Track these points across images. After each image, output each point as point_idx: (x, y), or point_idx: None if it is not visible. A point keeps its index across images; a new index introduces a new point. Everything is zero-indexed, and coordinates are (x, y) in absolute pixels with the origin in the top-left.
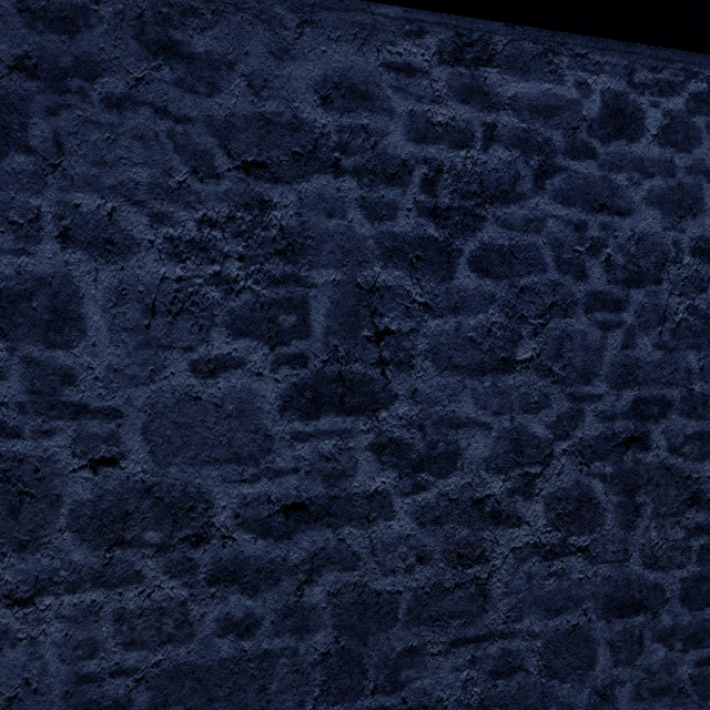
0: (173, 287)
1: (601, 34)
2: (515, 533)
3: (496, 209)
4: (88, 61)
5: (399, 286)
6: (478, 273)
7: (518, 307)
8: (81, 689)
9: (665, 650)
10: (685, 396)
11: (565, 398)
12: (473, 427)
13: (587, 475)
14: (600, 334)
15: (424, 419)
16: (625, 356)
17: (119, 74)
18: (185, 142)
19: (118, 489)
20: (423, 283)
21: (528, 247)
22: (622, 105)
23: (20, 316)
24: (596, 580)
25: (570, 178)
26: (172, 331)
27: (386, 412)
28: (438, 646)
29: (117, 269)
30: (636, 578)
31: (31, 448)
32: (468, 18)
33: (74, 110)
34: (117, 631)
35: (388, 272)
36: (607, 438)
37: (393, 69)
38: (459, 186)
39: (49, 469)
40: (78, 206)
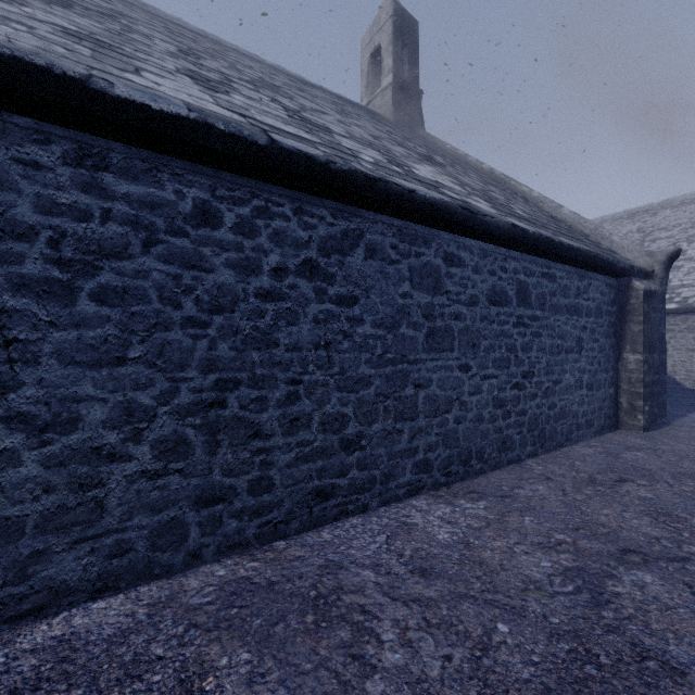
0: None
1: (197, 163)
2: (127, 465)
3: (112, 263)
4: None
5: (27, 310)
6: (97, 303)
7: (130, 325)
8: None
9: (237, 522)
10: (251, 377)
11: (166, 381)
12: (93, 401)
13: (183, 426)
14: (192, 342)
15: (50, 398)
16: (210, 355)
17: None
18: None
19: None
20: (49, 308)
21: (138, 288)
22: (208, 208)
23: None
24: (189, 488)
25: (170, 247)
26: None
27: (15, 394)
28: (63, 546)
29: None
30: (218, 483)
31: None
32: (93, 136)
33: None
34: None
35: (17, 300)
36: (197, 403)
37: (21, 163)
38: (81, 246)
39: None
40: None
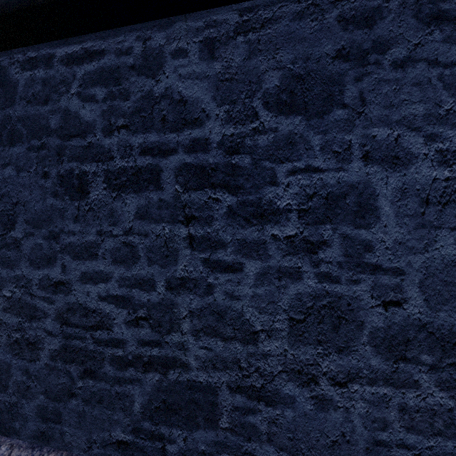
0: (442, 185)
1: None
2: None
3: None
4: (380, 41)
5: None
6: None
7: None
8: (376, 449)
9: None
10: None
11: None
12: None
13: None
14: None
15: None
16: None
17: (402, 45)
18: (451, 80)
19: (401, 323)
20: None
21: None
22: None
23: (339, 209)
24: None
25: None
26: (441, 216)
27: None
28: None
29: (400, 175)
30: None
31: (345, 290)
32: None
33: (372, 75)
34: (400, 418)
35: None
36: None
37: None
38: None
39: (356, 304)
40: (374, 137)
